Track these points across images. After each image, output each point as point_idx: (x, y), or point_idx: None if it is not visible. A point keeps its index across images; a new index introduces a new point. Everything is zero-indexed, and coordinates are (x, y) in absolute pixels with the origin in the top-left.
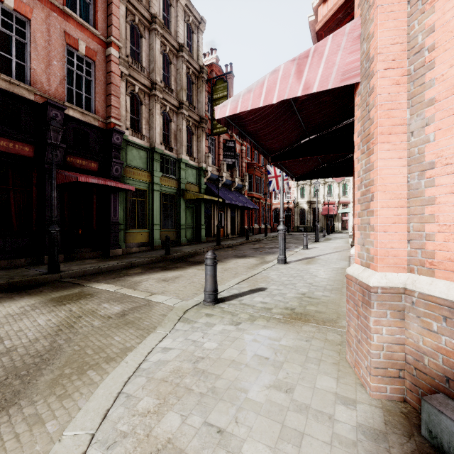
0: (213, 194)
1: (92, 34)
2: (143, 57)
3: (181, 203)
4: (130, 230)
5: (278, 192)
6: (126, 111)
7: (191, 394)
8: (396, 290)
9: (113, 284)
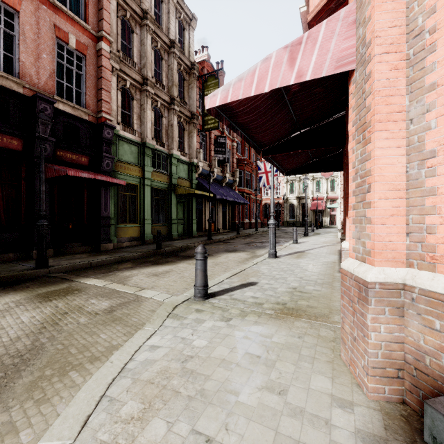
0: (205, 189)
1: (83, 28)
2: (134, 52)
3: (172, 198)
4: (122, 224)
5: (268, 188)
6: (117, 106)
7: (179, 398)
8: (394, 286)
9: (103, 279)
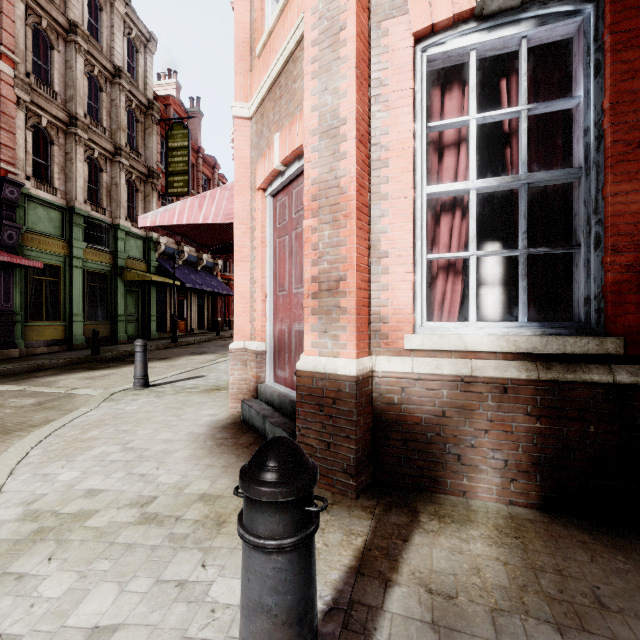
0: (169, 275)
1: None
2: (55, 77)
3: (118, 285)
4: (34, 322)
5: None
6: (26, 152)
7: (109, 425)
8: (242, 350)
9: (17, 385)
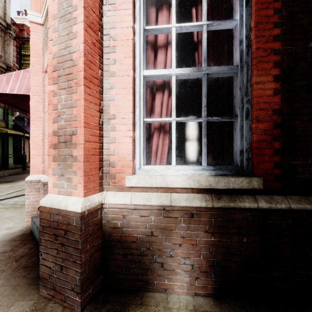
0: (22, 130)
1: None
2: None
3: None
4: None
5: None
6: None
7: None
8: (36, 181)
9: None
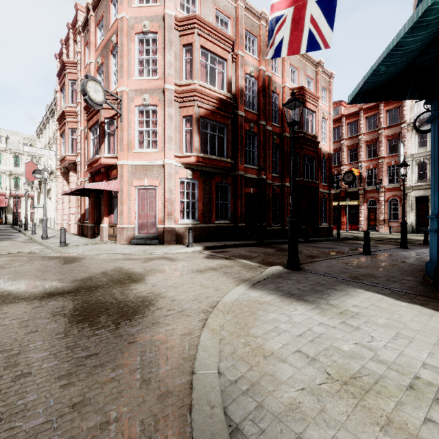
0: None
1: None
2: None
3: None
4: None
5: None
6: None
7: (101, 248)
8: (127, 227)
9: None
